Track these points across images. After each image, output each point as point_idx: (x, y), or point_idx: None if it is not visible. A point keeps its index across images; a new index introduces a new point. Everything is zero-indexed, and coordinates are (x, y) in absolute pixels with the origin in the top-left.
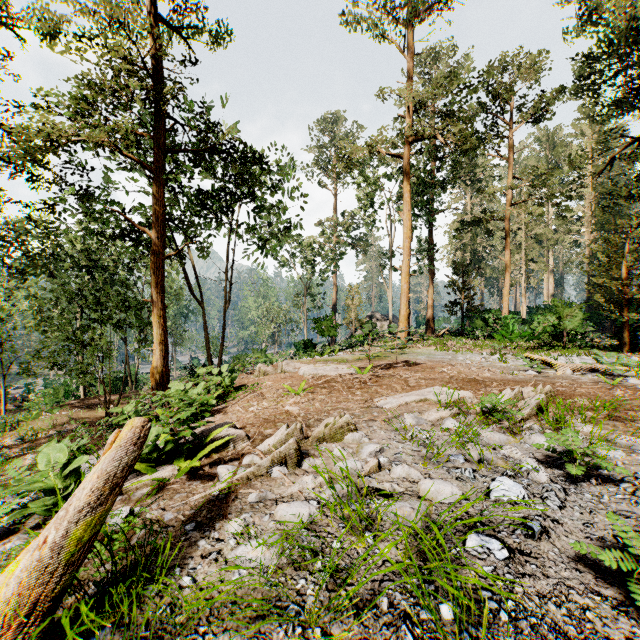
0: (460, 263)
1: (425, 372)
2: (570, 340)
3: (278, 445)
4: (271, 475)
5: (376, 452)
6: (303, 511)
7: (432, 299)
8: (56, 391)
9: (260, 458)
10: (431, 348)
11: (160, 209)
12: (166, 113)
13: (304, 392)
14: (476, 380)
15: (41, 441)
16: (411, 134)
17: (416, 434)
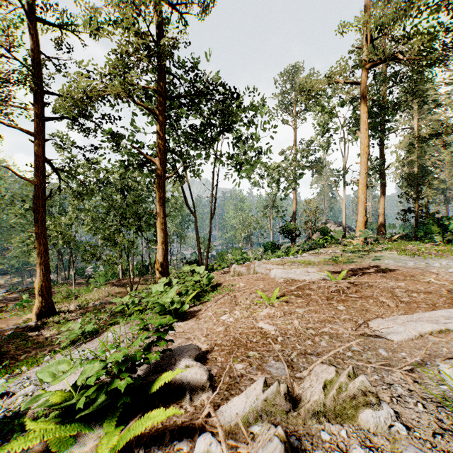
0: (413, 175)
1: (408, 281)
2: None
3: (251, 416)
4: None
5: None
6: None
7: (383, 208)
8: (107, 272)
9: (222, 447)
10: (392, 252)
11: (162, 142)
12: (166, 69)
13: (278, 300)
14: None
15: (89, 309)
16: (371, 58)
17: None
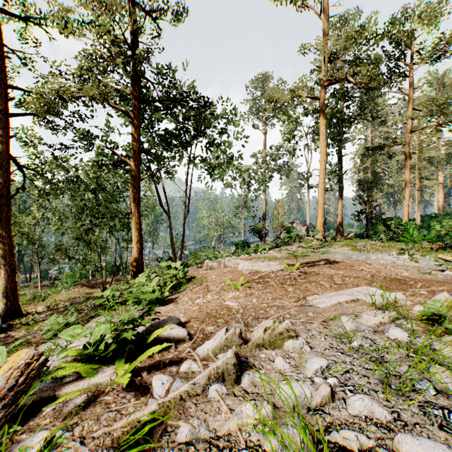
0: (365, 181)
1: (346, 270)
2: None
3: (217, 349)
4: (207, 394)
5: (323, 369)
6: None
7: (341, 209)
8: (74, 274)
9: (198, 365)
10: (344, 248)
11: (137, 144)
12: (141, 74)
13: (242, 287)
14: (398, 279)
15: (59, 310)
16: (327, 78)
17: (361, 344)
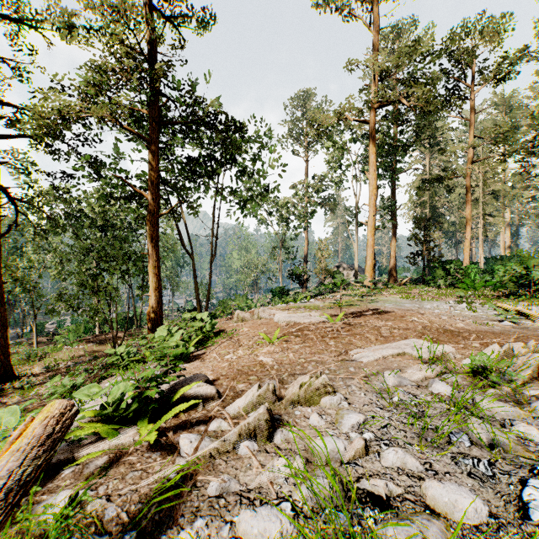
0: (421, 218)
1: (396, 321)
2: (536, 289)
3: (249, 407)
4: (238, 451)
5: (359, 425)
6: (273, 527)
7: (394, 251)
8: (78, 327)
9: (228, 424)
10: (396, 296)
11: (155, 174)
12: (160, 91)
13: (278, 340)
14: (451, 331)
15: (60, 371)
16: (377, 99)
17: (402, 399)
